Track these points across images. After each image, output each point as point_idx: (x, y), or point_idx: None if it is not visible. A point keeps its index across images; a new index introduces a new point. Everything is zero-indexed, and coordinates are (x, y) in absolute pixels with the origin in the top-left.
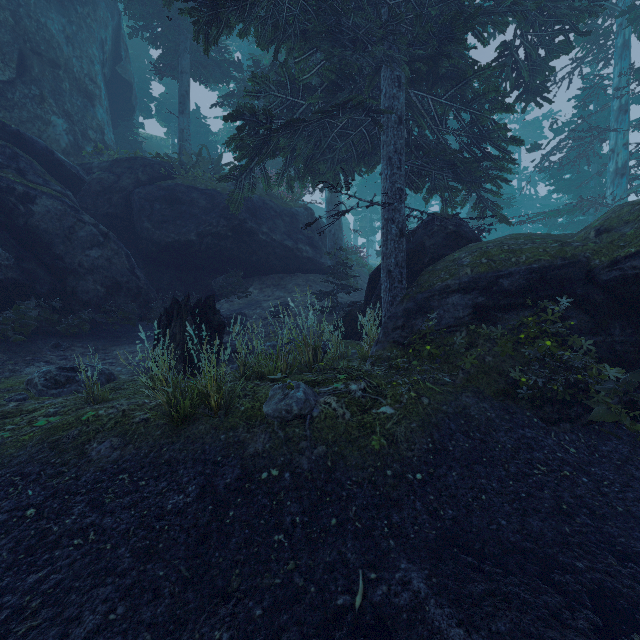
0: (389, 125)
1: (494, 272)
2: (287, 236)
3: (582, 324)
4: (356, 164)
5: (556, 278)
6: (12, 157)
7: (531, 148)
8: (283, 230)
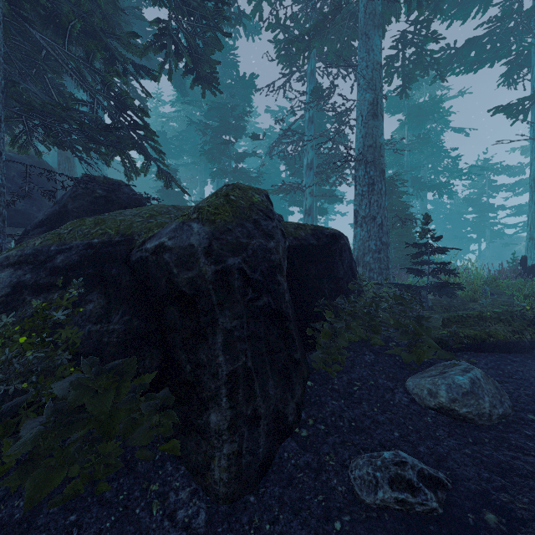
0: None
1: (58, 245)
2: None
3: (95, 310)
4: None
5: (105, 255)
6: None
7: (252, 136)
8: None
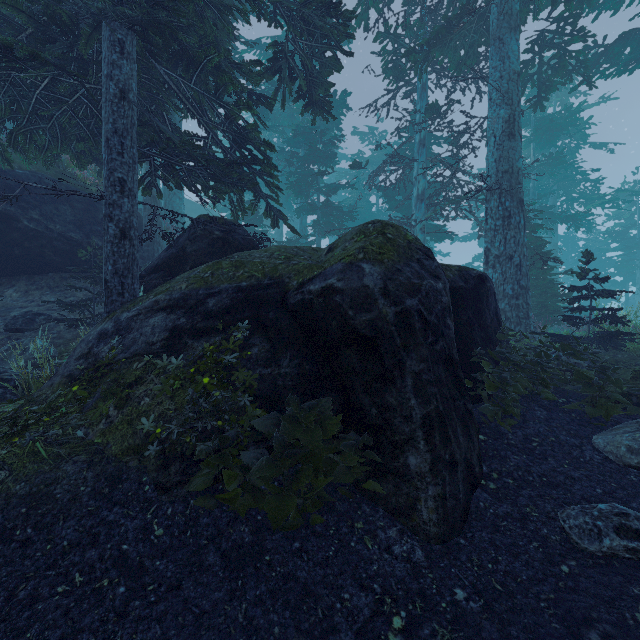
0: (107, 98)
1: (206, 288)
2: (75, 226)
3: (261, 354)
4: (95, 143)
5: (258, 299)
6: None
7: (353, 165)
8: (70, 219)
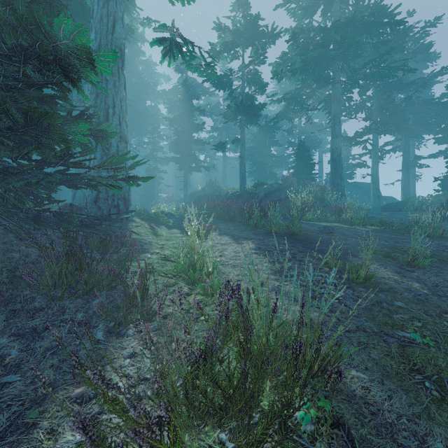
0: None
1: None
2: None
3: None
4: None
5: None
6: None
7: None
8: None
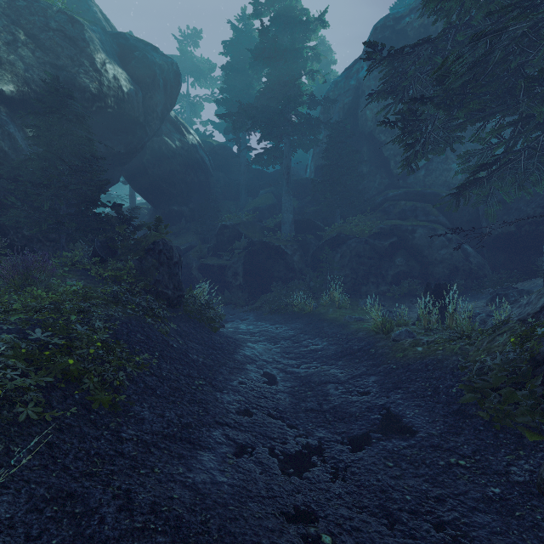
0: None
1: None
2: None
3: None
4: None
5: None
6: (414, 210)
7: None
8: None
